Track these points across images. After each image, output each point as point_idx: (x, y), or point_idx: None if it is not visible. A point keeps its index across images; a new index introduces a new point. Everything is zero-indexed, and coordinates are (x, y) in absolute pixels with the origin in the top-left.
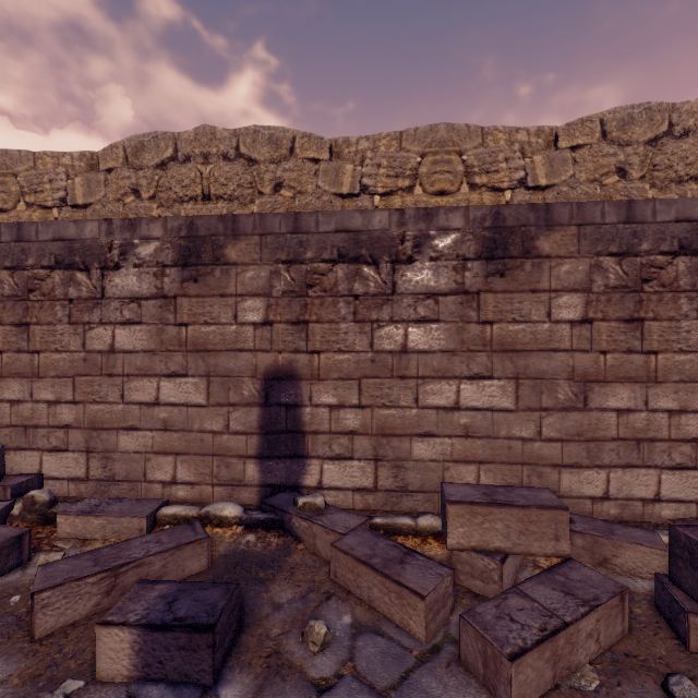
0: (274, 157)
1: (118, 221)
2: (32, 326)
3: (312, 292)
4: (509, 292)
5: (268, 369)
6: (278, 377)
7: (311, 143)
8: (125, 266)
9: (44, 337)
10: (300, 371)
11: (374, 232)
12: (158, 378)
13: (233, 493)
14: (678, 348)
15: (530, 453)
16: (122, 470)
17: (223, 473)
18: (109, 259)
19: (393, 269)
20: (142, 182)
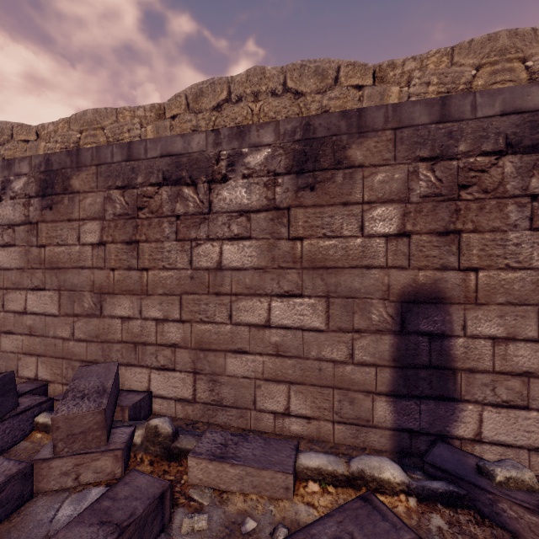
0: (320, 87)
1: (225, 131)
2: (141, 244)
3: (466, 194)
4: None
5: (405, 289)
6: (418, 300)
7: (355, 70)
8: (233, 178)
9: (152, 254)
10: (449, 292)
11: None
12: (269, 298)
13: (359, 434)
14: None
15: None
16: (230, 395)
17: (345, 410)
18: (216, 171)
19: None
20: (201, 123)
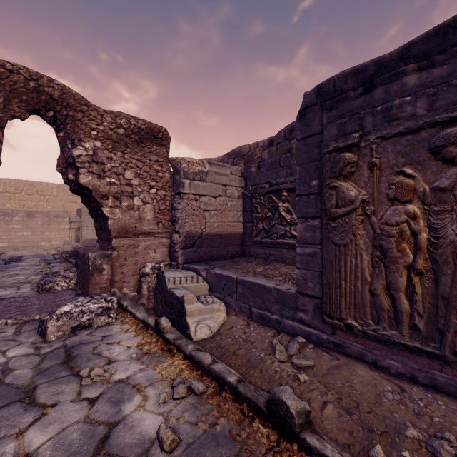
0: None
1: None
2: None
3: None
4: (31, 221)
5: None
6: None
7: None
8: None
9: None
10: None
11: (9, 212)
12: None
13: None
14: (55, 228)
15: (34, 240)
16: None
17: None
18: None
19: (12, 217)
20: None
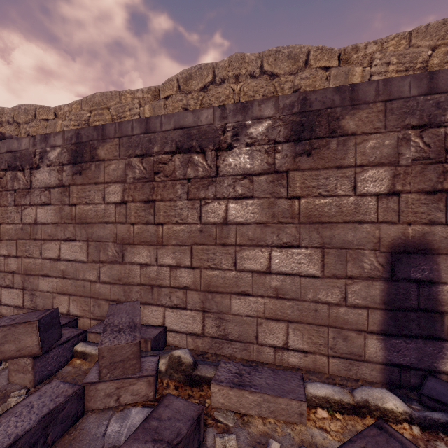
0: (292, 70)
1: (230, 106)
2: (156, 202)
3: None
4: None
5: (394, 241)
6: (407, 251)
7: (323, 54)
8: (238, 146)
9: (166, 211)
10: (436, 244)
11: None
12: (270, 249)
13: (352, 367)
14: None
15: None
16: (235, 331)
17: (339, 346)
18: (222, 140)
19: None
20: (190, 102)
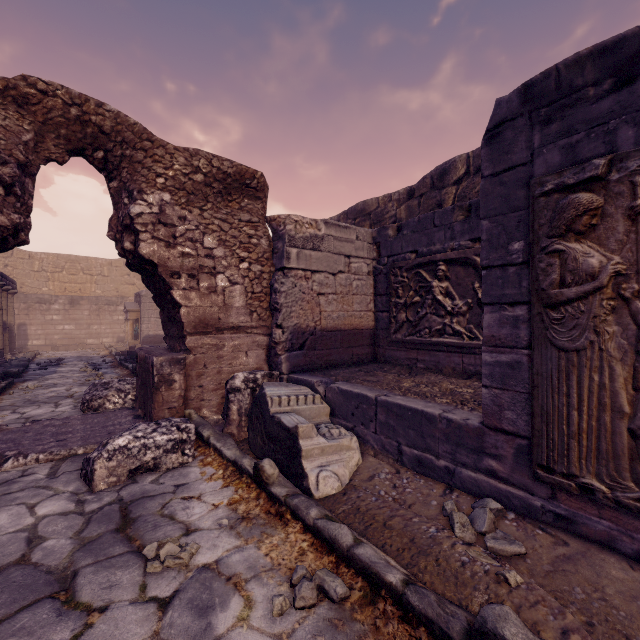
0: (5, 256)
1: None
2: None
3: (30, 309)
4: (75, 310)
5: (19, 323)
6: (22, 325)
7: (21, 253)
8: None
9: None
10: (27, 323)
11: (46, 298)
12: None
13: None
14: (106, 319)
15: (79, 336)
16: None
17: None
18: None
19: (50, 305)
20: None
